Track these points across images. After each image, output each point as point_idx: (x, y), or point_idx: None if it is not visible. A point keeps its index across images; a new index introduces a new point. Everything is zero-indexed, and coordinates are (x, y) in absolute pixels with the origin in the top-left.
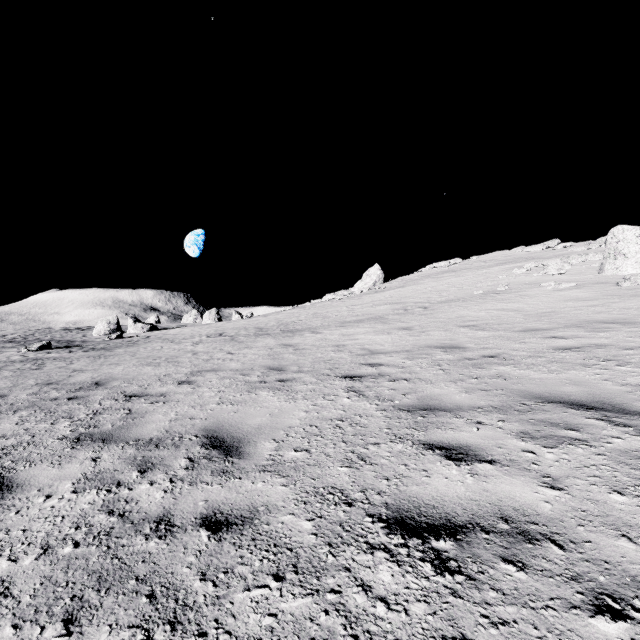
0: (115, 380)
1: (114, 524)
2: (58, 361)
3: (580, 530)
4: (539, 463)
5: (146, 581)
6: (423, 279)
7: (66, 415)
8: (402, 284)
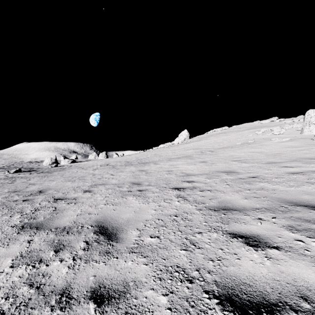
0: (50, 189)
1: (32, 295)
2: (23, 179)
3: None
4: (310, 250)
5: None
6: (209, 137)
7: (19, 211)
8: (199, 139)
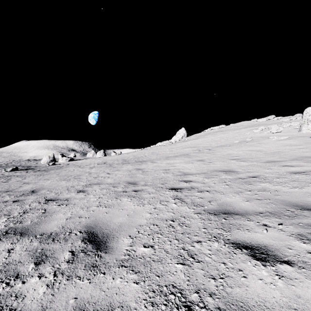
0: (43, 189)
1: None
2: (18, 177)
3: None
4: None
5: None
6: (206, 135)
7: (7, 213)
8: (196, 137)
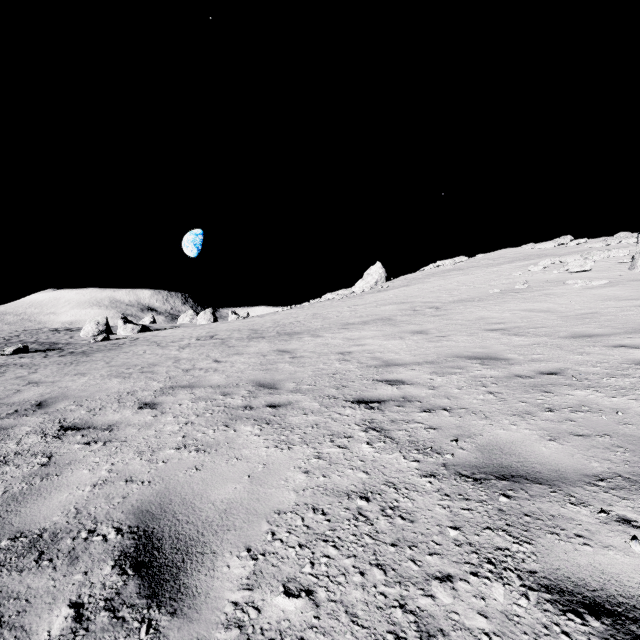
0: (65, 399)
1: None
2: (23, 369)
3: None
4: None
5: None
6: (428, 278)
7: None
8: (406, 283)
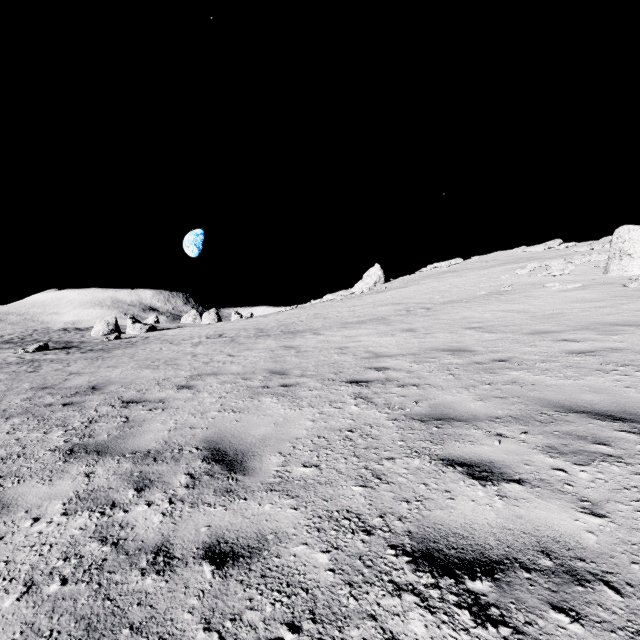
0: (112, 384)
1: (107, 555)
2: (55, 363)
3: (635, 569)
4: (573, 484)
5: (142, 630)
6: (424, 279)
7: (60, 423)
8: (403, 284)
